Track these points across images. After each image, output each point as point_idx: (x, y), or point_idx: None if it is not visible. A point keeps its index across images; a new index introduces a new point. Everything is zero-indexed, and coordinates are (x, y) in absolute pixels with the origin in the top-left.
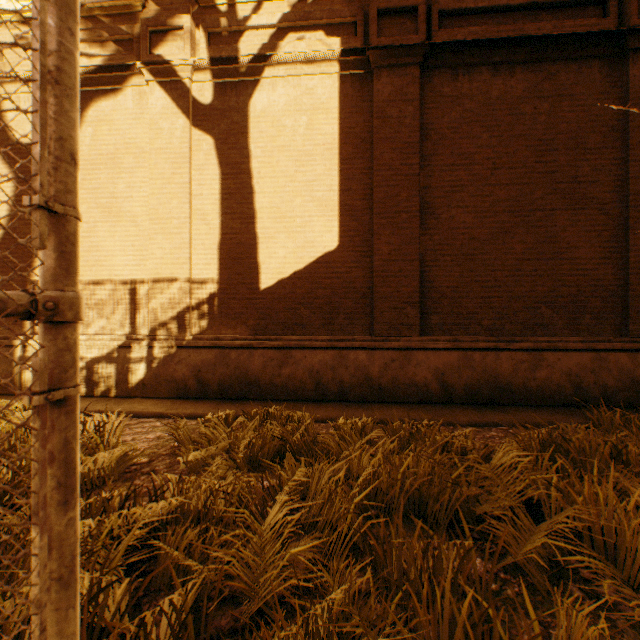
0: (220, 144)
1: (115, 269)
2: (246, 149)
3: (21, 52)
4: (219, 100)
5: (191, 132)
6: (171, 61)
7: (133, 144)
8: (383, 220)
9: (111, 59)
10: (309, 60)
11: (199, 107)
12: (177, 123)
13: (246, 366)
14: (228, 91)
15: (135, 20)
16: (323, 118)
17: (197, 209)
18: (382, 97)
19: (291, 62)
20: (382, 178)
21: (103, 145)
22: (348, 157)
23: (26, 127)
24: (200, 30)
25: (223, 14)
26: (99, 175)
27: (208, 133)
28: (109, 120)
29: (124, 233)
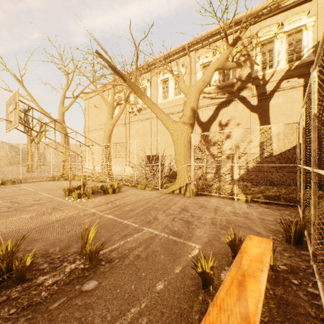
0: (259, 115)
1: (227, 151)
2: (268, 116)
3: (203, 100)
4: (259, 103)
5: (250, 113)
6: (245, 97)
7: (232, 118)
8: (321, 133)
9: (227, 98)
10: (291, 88)
11: (252, 106)
12: (246, 112)
13: (269, 177)
14: (262, 100)
15: (233, 86)
16: (296, 104)
17: (252, 134)
18: (320, 94)
19: (284, 89)
20: (320, 120)
21: (224, 120)
22: (306, 114)
23: (204, 118)
24: (253, 86)
25: (260, 79)
26: (223, 127)
27: (255, 113)
28: (226, 113)
29: (230, 141)
